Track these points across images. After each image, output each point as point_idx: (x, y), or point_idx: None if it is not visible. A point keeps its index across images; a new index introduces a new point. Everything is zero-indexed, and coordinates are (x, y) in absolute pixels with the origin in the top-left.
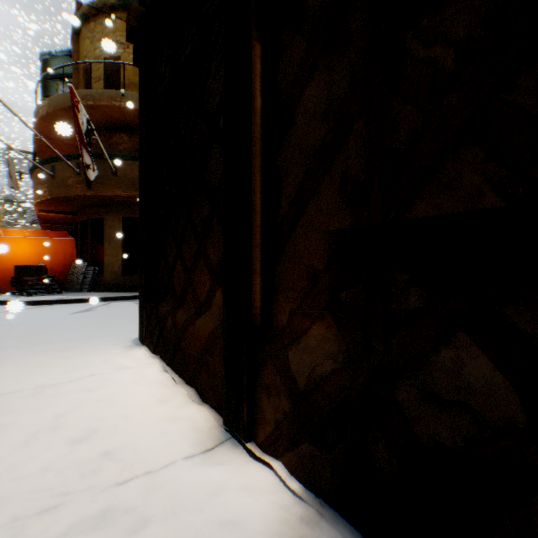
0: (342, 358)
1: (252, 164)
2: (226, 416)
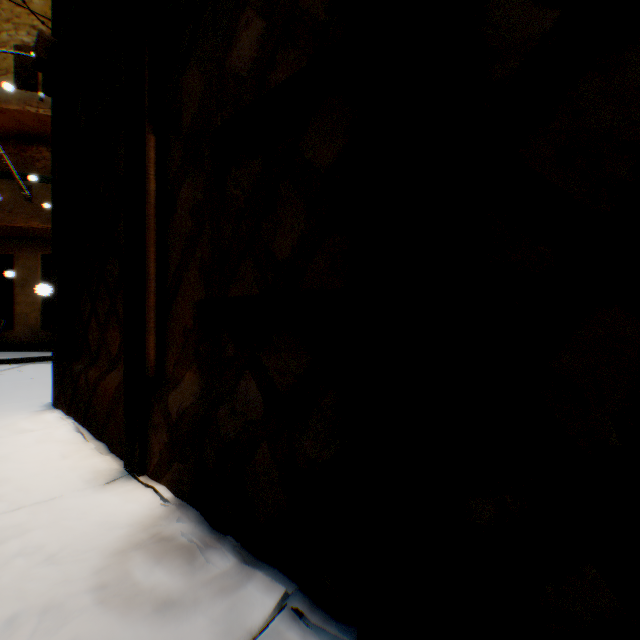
0: (199, 395)
1: (146, 238)
2: (126, 458)
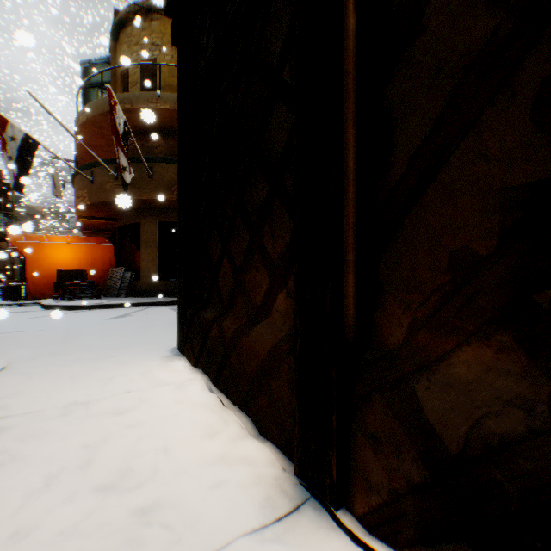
0: (545, 409)
1: (344, 109)
2: (300, 464)
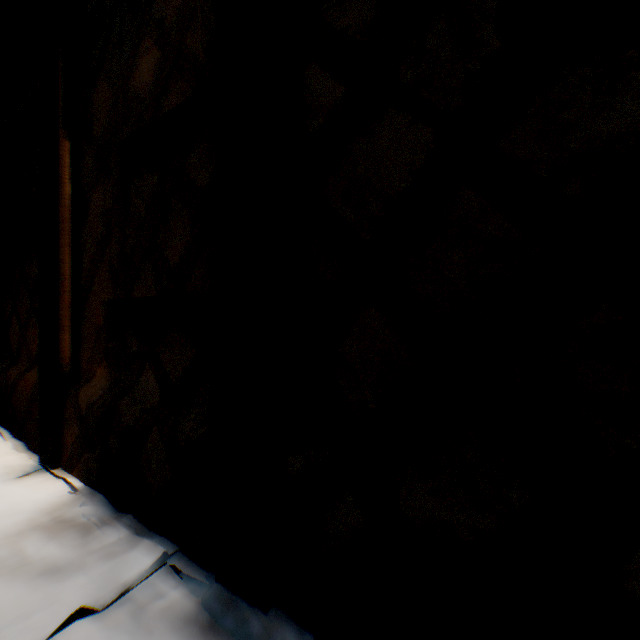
0: (109, 388)
1: (61, 240)
2: (42, 454)
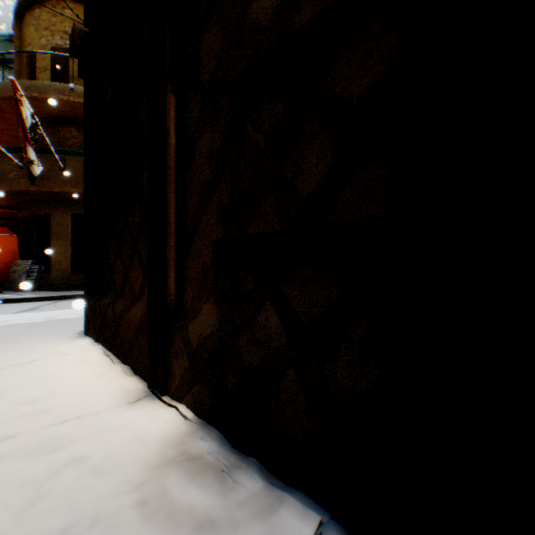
0: (218, 325)
1: (167, 186)
2: (149, 380)
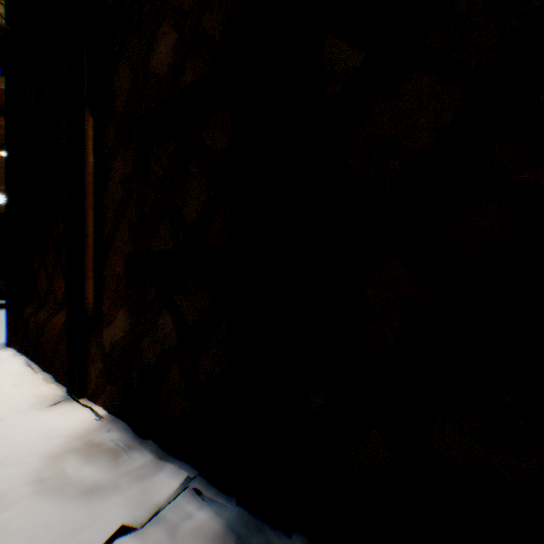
0: (128, 330)
1: (86, 202)
2: (69, 385)
